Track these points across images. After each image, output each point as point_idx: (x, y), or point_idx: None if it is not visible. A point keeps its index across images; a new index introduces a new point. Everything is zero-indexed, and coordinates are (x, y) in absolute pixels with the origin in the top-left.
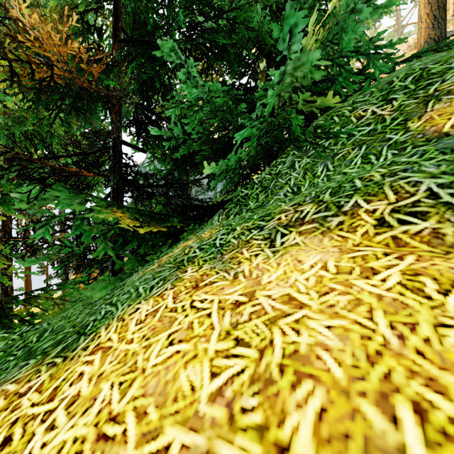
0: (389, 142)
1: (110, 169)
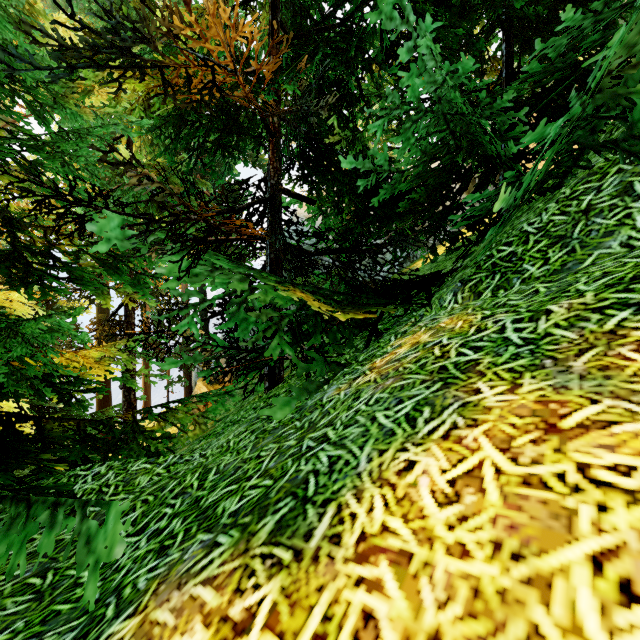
0: None
1: (268, 230)
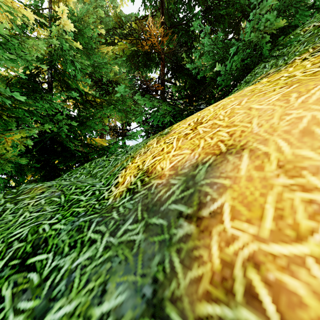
0: (319, 36)
1: (161, 93)
